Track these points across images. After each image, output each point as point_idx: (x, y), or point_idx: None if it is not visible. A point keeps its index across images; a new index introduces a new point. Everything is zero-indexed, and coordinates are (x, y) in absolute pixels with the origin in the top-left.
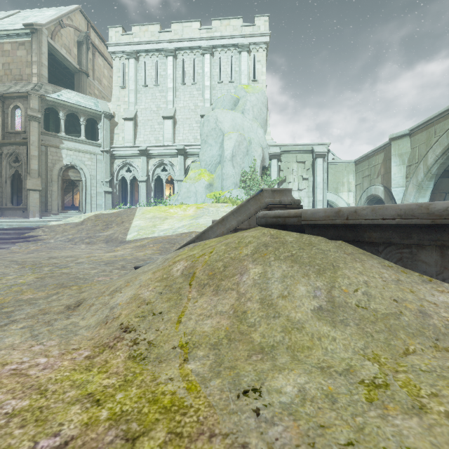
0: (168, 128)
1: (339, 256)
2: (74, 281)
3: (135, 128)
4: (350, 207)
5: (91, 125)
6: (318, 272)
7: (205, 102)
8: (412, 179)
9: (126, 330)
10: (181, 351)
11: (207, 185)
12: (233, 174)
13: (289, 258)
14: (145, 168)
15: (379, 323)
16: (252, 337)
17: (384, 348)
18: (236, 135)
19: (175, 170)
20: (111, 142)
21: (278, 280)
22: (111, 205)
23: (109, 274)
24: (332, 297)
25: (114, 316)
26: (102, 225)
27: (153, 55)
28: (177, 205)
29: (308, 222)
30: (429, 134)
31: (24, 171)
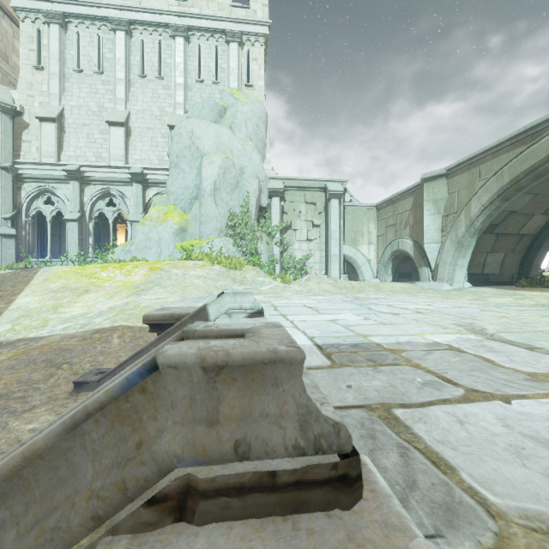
0: (117, 140)
1: None
2: None
3: (61, 134)
4: None
5: None
6: None
7: (177, 107)
8: (451, 233)
9: None
10: None
11: (177, 230)
12: (216, 215)
13: None
14: (77, 200)
15: None
16: None
17: None
18: (221, 159)
19: (129, 204)
20: (17, 153)
21: None
22: (17, 257)
23: None
24: None
25: None
26: None
27: (93, 25)
28: (118, 264)
29: None
30: (472, 176)
31: None
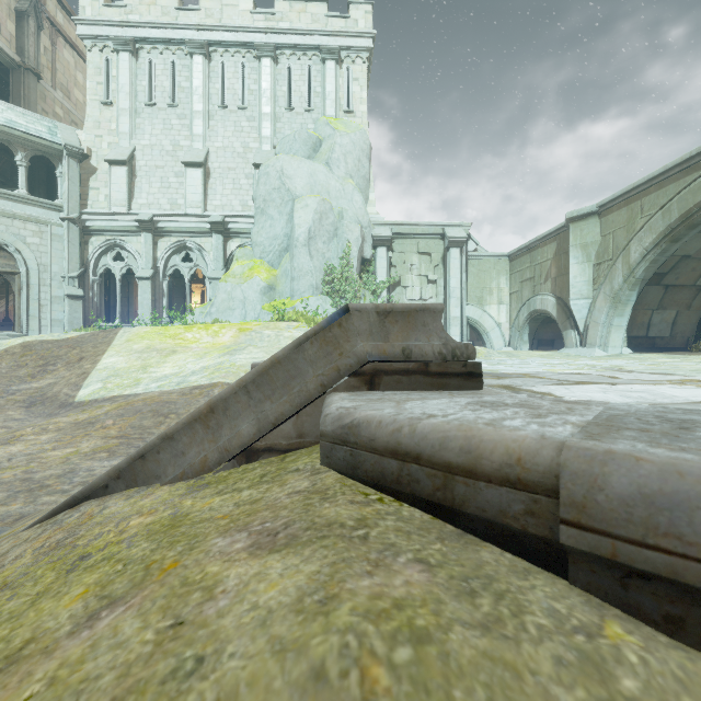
0: (194, 184)
1: None
2: None
3: (131, 179)
4: None
5: (47, 172)
6: None
7: (263, 141)
8: (604, 286)
9: None
10: None
11: (264, 288)
12: (310, 269)
13: None
14: (150, 255)
15: None
16: None
17: None
18: (316, 202)
19: (208, 259)
20: (84, 203)
21: None
22: (84, 322)
23: None
24: None
25: None
26: (35, 366)
27: (167, 50)
28: (203, 325)
29: (613, 549)
30: (632, 212)
31: None
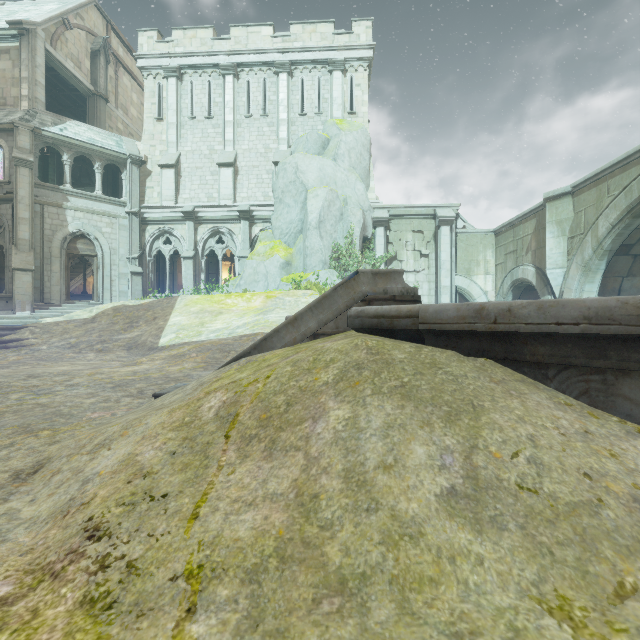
0: (226, 180)
1: (482, 386)
2: (50, 420)
3: (178, 179)
4: (500, 302)
5: (112, 175)
6: (447, 418)
7: (281, 142)
8: (576, 256)
9: (94, 534)
10: (186, 586)
11: (283, 264)
12: (320, 248)
13: (397, 391)
14: (192, 239)
15: (563, 523)
16: (326, 553)
17: (576, 581)
18: (325, 192)
19: (237, 241)
20: (142, 199)
21: (378, 433)
22: (142, 293)
23: (112, 406)
24: (473, 469)
25: (84, 499)
26: (124, 323)
27: (205, 73)
28: (238, 294)
29: (429, 326)
30: (600, 192)
31: (7, 241)
